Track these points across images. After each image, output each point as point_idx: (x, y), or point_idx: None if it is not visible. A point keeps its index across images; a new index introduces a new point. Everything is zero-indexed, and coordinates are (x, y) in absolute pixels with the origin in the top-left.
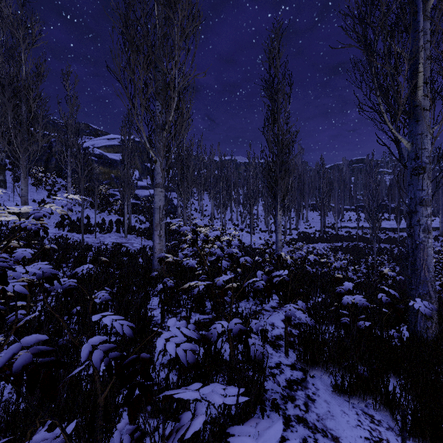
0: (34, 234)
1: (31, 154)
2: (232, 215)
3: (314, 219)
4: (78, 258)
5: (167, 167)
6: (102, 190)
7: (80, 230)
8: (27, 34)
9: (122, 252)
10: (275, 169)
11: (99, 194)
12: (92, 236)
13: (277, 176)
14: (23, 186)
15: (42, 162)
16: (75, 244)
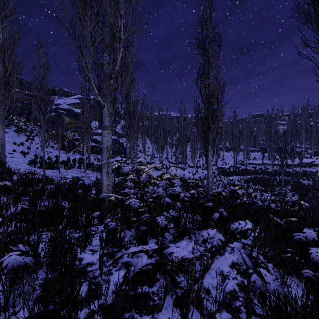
0: (7, 170)
1: (7, 105)
2: (167, 155)
3: (228, 157)
4: (33, 193)
5: (114, 112)
6: (70, 136)
7: (48, 167)
8: (3, 7)
9: (78, 185)
10: (207, 115)
11: (67, 139)
12: (57, 171)
13: (209, 121)
14: (0, 131)
15: (24, 114)
16: (39, 179)
